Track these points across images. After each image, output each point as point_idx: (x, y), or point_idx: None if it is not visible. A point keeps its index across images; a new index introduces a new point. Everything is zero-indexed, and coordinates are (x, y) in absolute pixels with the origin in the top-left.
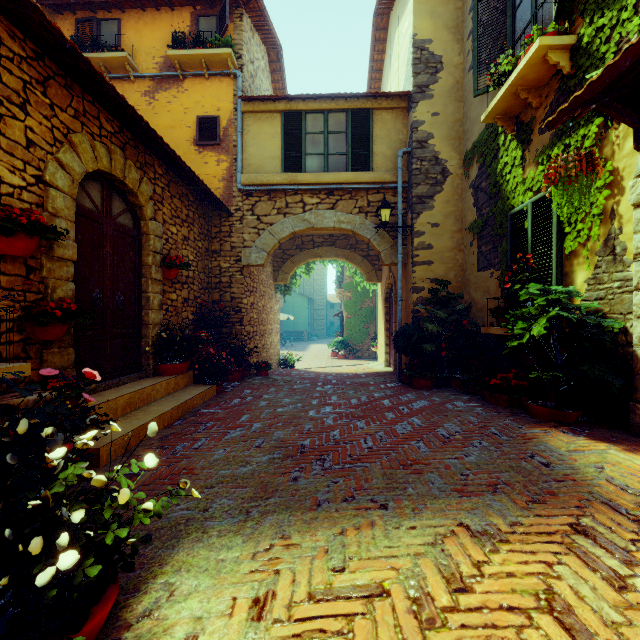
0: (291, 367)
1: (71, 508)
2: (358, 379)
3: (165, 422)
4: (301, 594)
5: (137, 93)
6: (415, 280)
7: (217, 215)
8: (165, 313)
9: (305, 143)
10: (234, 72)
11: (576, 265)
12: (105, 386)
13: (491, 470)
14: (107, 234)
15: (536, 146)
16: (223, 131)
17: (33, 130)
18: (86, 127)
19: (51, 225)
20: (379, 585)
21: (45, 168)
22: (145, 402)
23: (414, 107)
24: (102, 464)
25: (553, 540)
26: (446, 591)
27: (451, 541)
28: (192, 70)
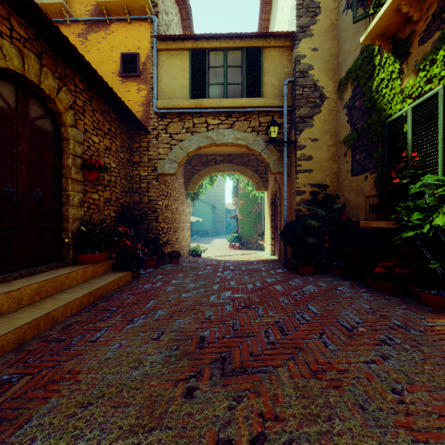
0: (199, 256)
1: None
2: (251, 265)
3: (73, 309)
4: None
5: (73, 35)
6: (298, 185)
7: (137, 133)
8: (87, 210)
9: (208, 75)
10: (151, 17)
11: None
12: (17, 275)
13: (427, 384)
14: (22, 133)
15: (415, 57)
16: (142, 65)
17: None
18: None
19: None
20: None
21: None
22: (58, 289)
23: (297, 44)
24: None
25: None
26: None
27: None
28: (117, 16)
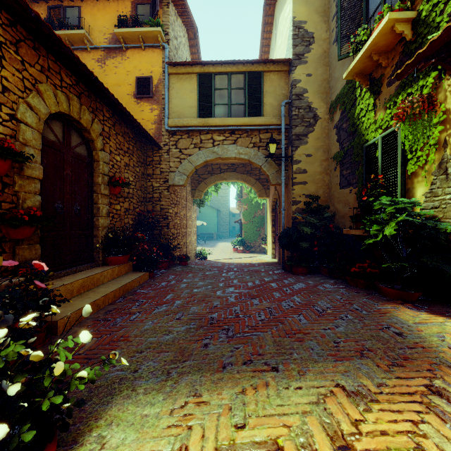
0: (204, 259)
1: (14, 379)
2: (253, 267)
3: (110, 300)
4: (209, 449)
5: (92, 60)
6: (294, 195)
7: (150, 148)
8: (111, 219)
9: (214, 96)
10: (163, 45)
11: (416, 183)
12: (65, 273)
13: (357, 338)
14: (67, 160)
15: (385, 95)
16: (155, 88)
17: (7, 79)
18: (50, 79)
19: (20, 151)
20: (274, 442)
21: (17, 108)
22: (95, 285)
23: (293, 70)
24: (59, 333)
25: (414, 400)
26: (331, 448)
27: (331, 400)
28: (132, 43)
